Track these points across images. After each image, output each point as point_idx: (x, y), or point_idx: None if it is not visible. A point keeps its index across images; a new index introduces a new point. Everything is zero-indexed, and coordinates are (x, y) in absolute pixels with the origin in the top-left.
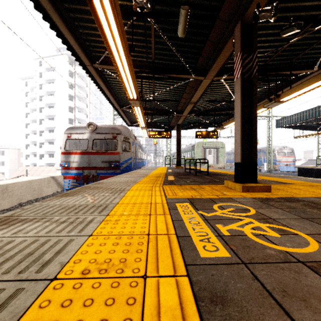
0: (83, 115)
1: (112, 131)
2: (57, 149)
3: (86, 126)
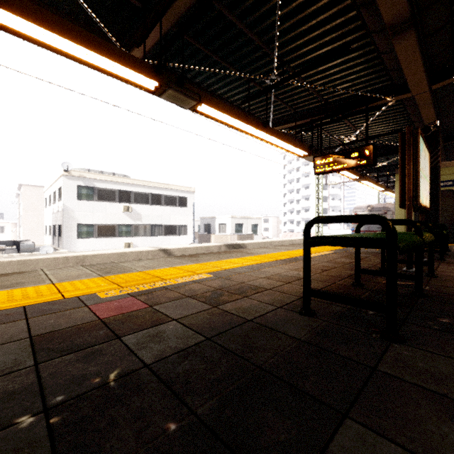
0: (336, 178)
1: (383, 209)
2: (312, 216)
3: (365, 207)
